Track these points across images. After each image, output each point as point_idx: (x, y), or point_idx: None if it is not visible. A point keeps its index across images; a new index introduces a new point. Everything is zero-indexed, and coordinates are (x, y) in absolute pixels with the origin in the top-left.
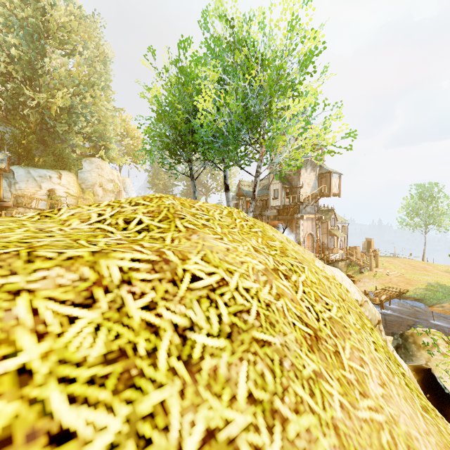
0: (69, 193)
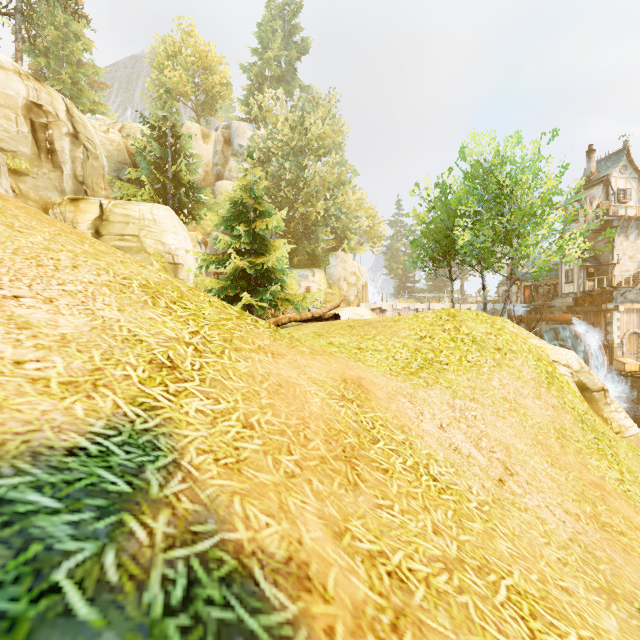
0: (321, 289)
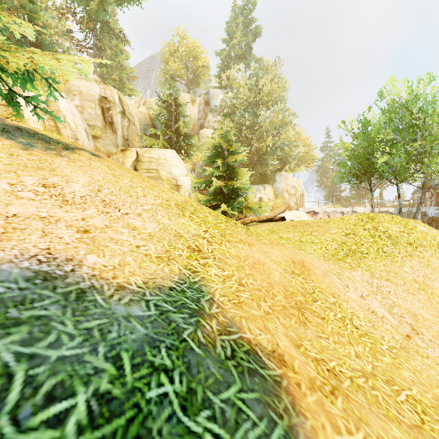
0: (269, 198)
